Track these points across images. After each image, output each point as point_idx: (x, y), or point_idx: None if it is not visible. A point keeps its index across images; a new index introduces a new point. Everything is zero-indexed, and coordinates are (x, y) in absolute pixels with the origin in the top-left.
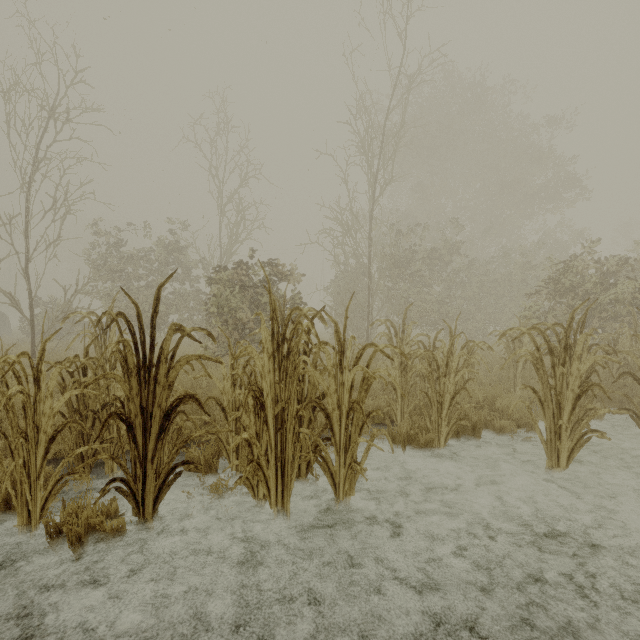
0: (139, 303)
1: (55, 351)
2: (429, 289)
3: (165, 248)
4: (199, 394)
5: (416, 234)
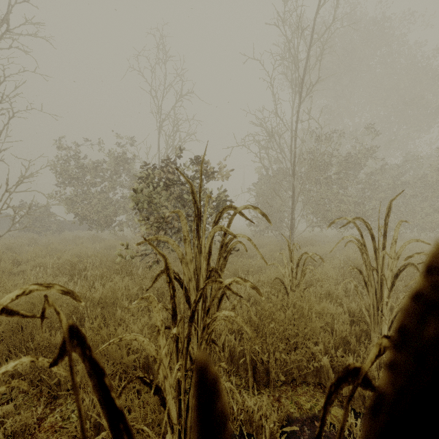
0: (93, 205)
1: (9, 246)
2: (344, 191)
3: (114, 159)
4: (55, 344)
5: (332, 141)
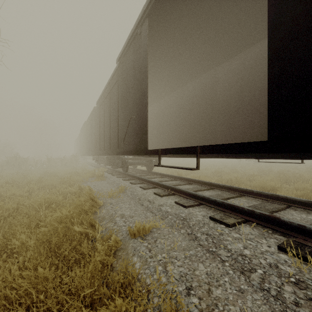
0: None
1: None
2: None
3: None
4: None
5: None
